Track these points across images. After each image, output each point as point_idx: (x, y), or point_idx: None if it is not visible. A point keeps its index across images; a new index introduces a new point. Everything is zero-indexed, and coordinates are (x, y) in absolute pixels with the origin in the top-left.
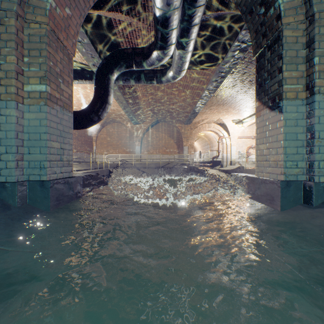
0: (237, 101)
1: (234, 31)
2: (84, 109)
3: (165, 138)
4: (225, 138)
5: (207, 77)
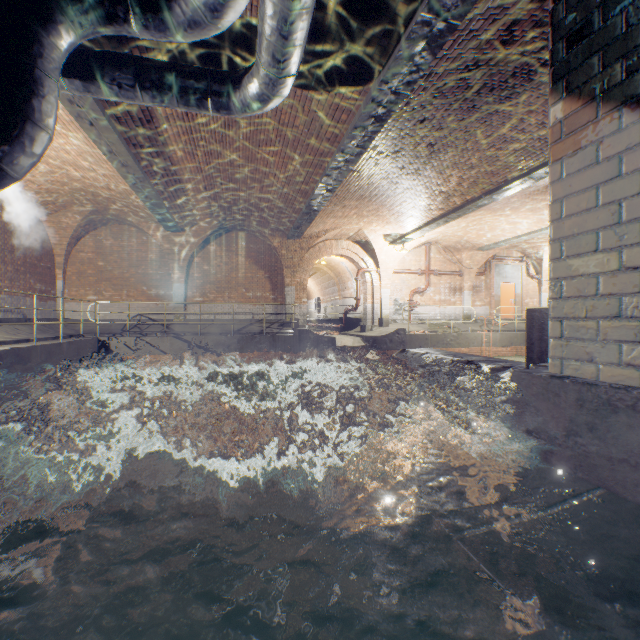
0: (398, 192)
1: None
2: None
3: (245, 268)
4: (369, 273)
5: (344, 117)
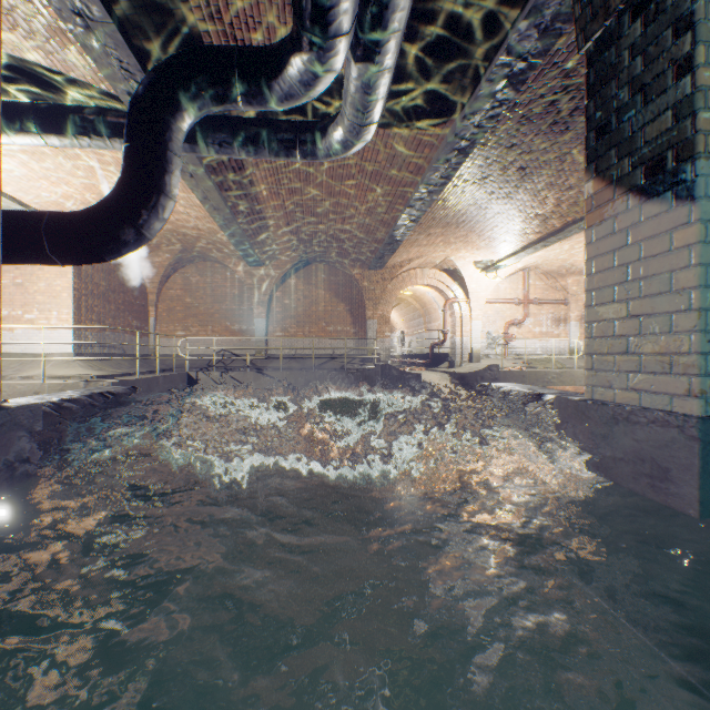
0: (488, 217)
1: (500, 22)
2: (95, 207)
3: (326, 301)
4: (458, 303)
5: (426, 151)
